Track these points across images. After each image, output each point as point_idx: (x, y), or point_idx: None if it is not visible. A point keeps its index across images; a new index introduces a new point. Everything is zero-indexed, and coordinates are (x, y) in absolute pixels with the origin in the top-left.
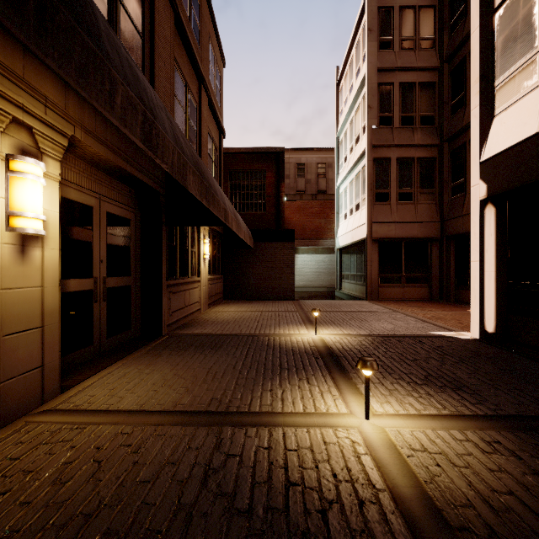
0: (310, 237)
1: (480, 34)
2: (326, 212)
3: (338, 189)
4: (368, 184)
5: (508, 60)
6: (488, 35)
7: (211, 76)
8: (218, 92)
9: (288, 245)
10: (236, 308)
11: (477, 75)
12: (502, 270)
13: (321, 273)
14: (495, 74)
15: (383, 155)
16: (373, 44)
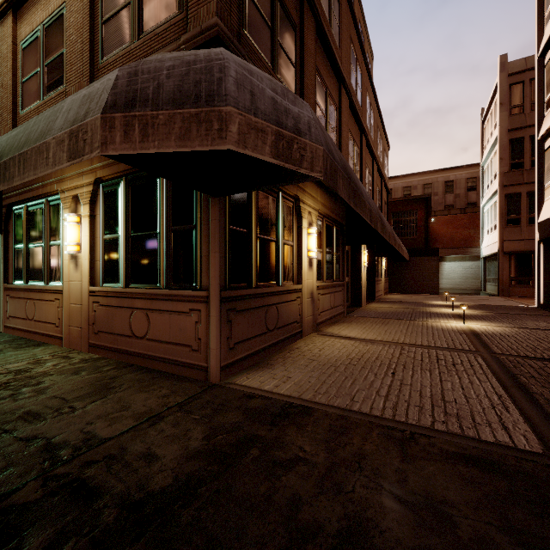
0: (458, 246)
1: (538, 161)
2: (475, 223)
3: (483, 209)
4: (499, 214)
5: (547, 178)
6: (542, 161)
7: (385, 167)
8: (387, 170)
9: (434, 258)
10: (400, 296)
11: (536, 180)
12: (546, 274)
13: (468, 277)
14: (544, 181)
15: (514, 191)
16: (504, 113)
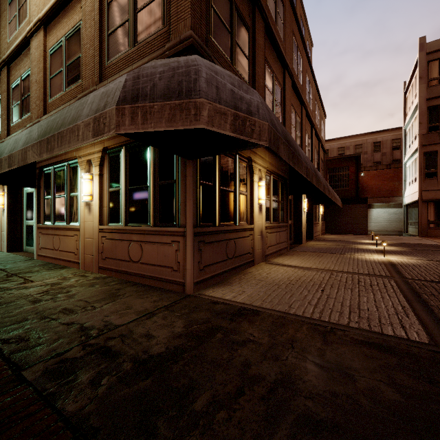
0: (384, 196)
1: None
2: (399, 176)
3: (405, 165)
4: (419, 169)
5: None
6: None
7: (322, 132)
8: (323, 135)
9: (363, 206)
10: (334, 236)
11: None
12: None
13: (392, 221)
14: None
15: (431, 149)
16: (423, 85)
